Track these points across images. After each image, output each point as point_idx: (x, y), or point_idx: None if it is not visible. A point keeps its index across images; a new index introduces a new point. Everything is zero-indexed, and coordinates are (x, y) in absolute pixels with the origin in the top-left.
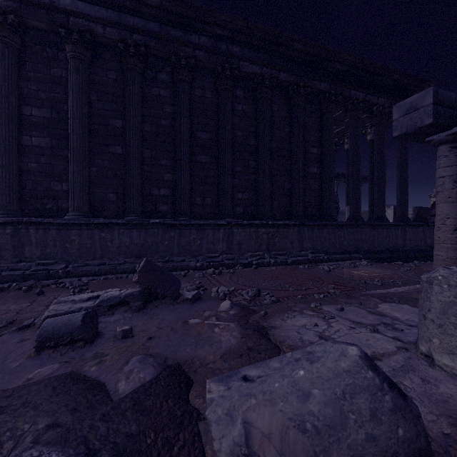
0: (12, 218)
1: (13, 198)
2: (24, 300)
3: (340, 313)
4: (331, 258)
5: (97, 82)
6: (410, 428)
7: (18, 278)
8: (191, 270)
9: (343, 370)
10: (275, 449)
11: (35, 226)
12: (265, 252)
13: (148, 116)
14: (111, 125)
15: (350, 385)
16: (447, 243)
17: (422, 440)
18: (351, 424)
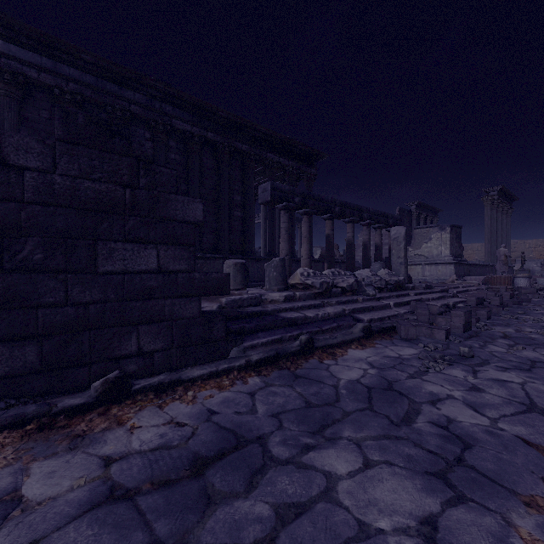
0: None
1: None
2: None
3: None
4: (250, 285)
5: (28, 119)
6: None
7: None
8: None
9: None
10: None
11: None
12: None
13: None
14: None
15: None
16: None
17: None
18: None
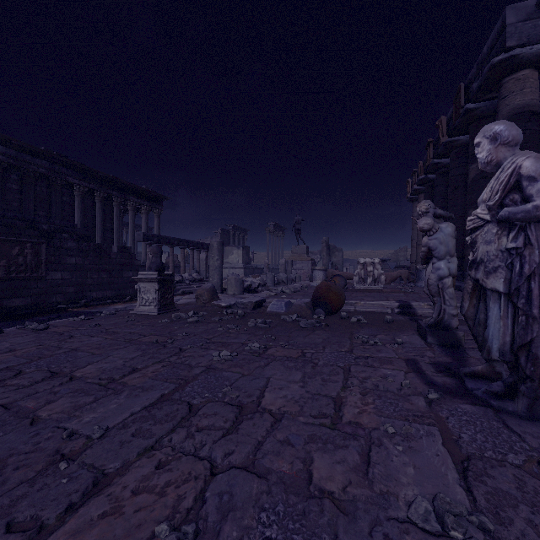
0: None
1: None
2: None
3: None
4: None
5: None
6: None
7: None
8: None
9: None
10: None
11: None
12: None
13: (4, 199)
14: None
15: None
16: None
17: None
18: None
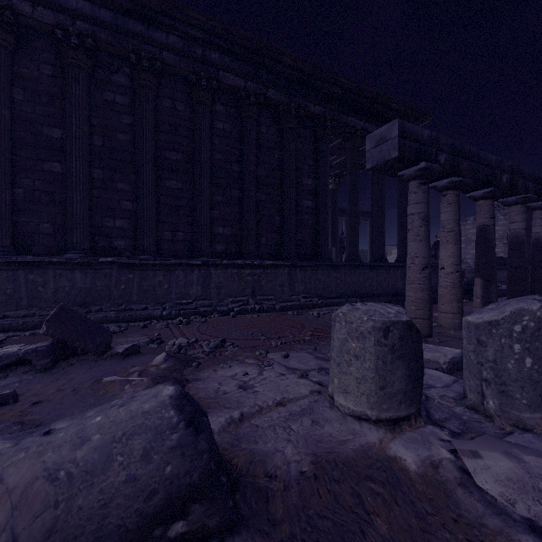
0: None
1: None
2: None
3: (283, 360)
4: (326, 303)
5: (24, 77)
6: (183, 464)
7: None
8: (155, 320)
9: (143, 411)
10: (11, 504)
11: None
12: (250, 297)
13: (98, 126)
14: (45, 134)
15: (137, 426)
16: (416, 283)
17: (195, 475)
18: (115, 467)
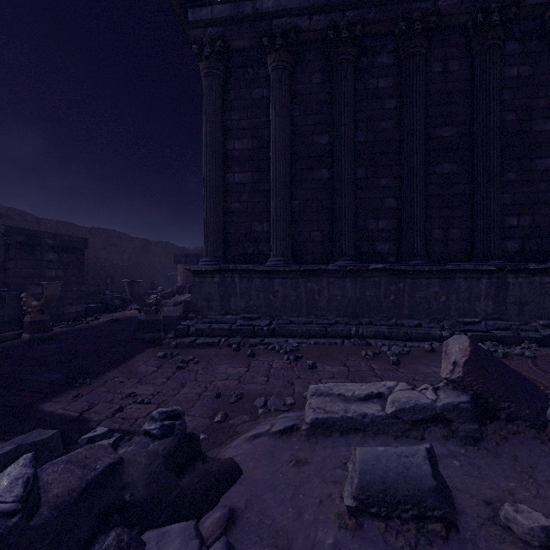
0: (219, 265)
1: (219, 244)
2: (238, 362)
3: None
4: None
5: (299, 93)
6: None
7: (225, 332)
8: (434, 341)
9: None
10: None
11: (239, 273)
12: None
13: (361, 120)
14: (315, 143)
15: None
16: None
17: None
18: None
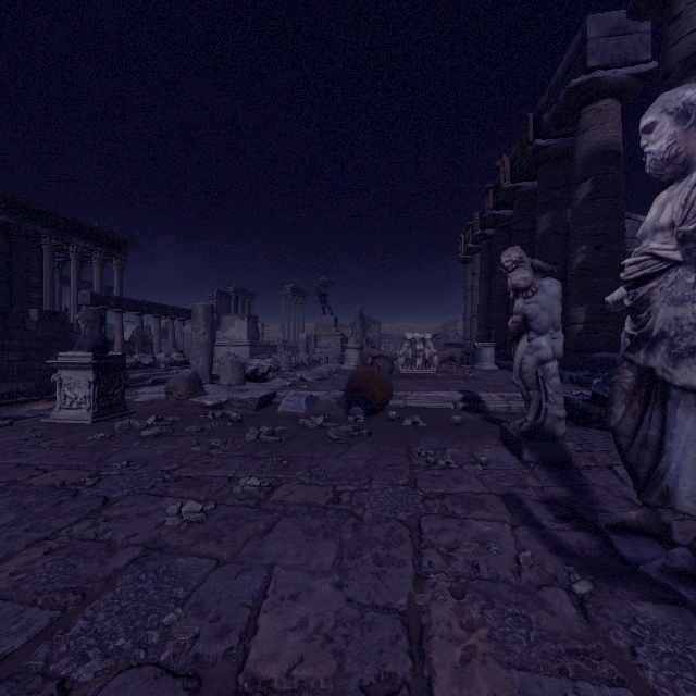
0: None
1: None
2: None
3: None
4: None
5: None
6: None
7: None
8: None
9: None
10: None
11: None
12: None
13: None
14: None
15: None
16: None
17: None
18: None
